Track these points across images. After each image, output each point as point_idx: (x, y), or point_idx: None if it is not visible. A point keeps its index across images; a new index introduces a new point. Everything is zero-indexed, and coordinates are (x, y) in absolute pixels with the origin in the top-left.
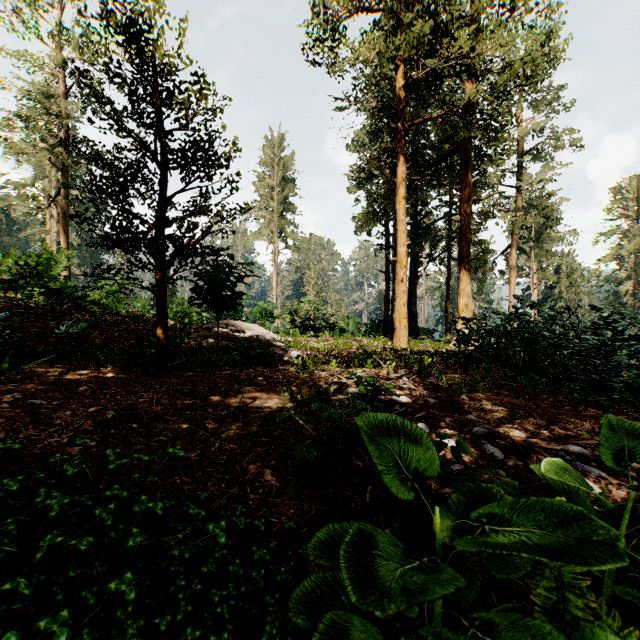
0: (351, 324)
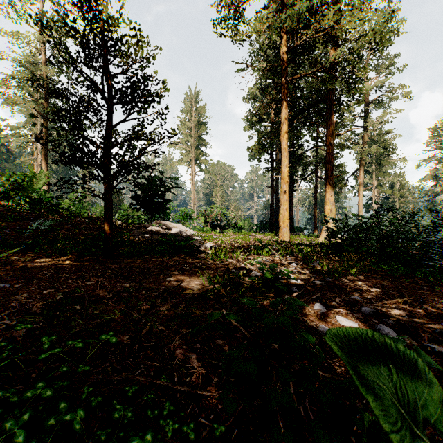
0: (246, 224)
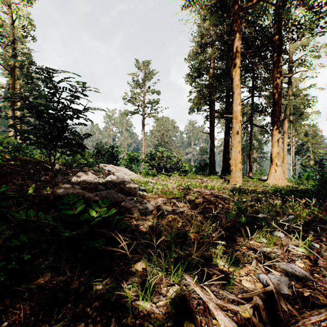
0: (187, 166)
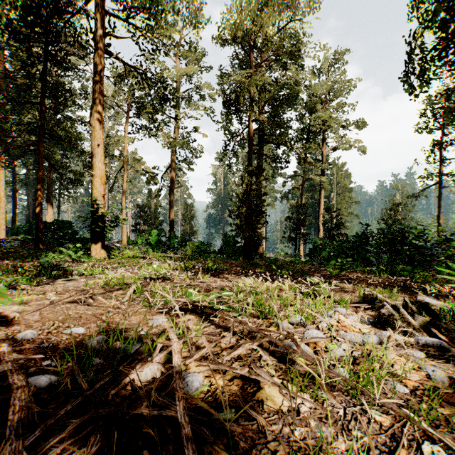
0: None
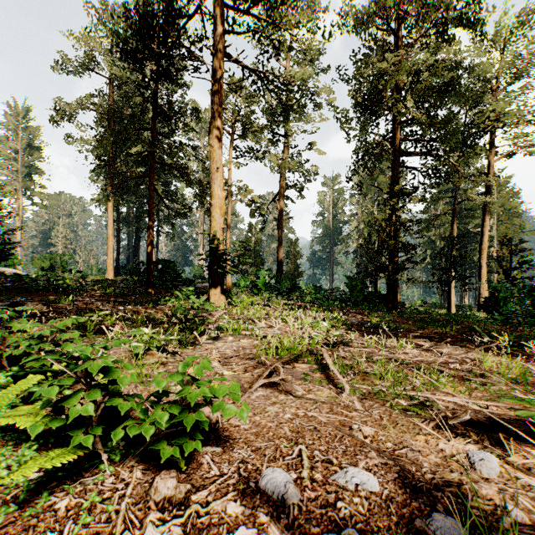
0: (95, 269)
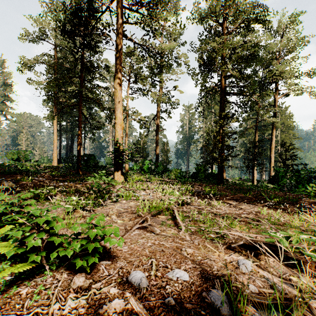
0: (45, 159)
